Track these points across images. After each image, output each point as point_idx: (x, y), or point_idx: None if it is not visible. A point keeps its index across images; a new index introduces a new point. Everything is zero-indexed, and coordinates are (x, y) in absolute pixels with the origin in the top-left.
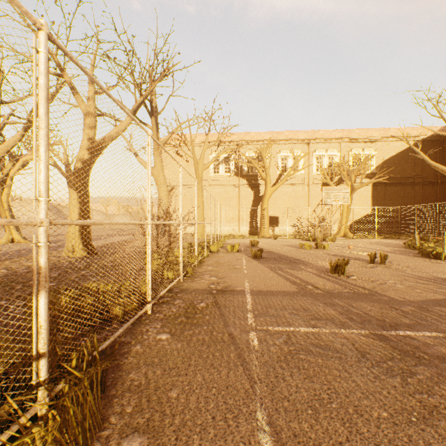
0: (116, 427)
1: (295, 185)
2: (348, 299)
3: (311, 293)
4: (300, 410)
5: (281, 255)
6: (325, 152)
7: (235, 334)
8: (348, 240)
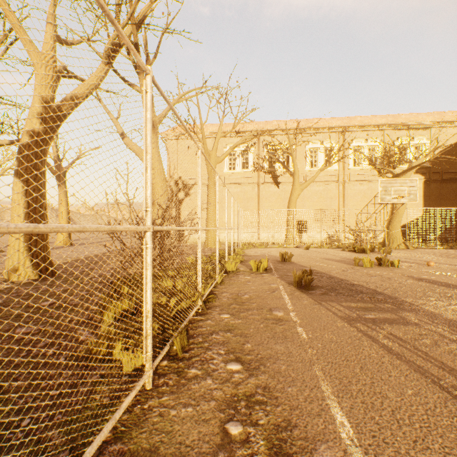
0: None
1: (327, 182)
2: None
3: None
4: None
5: (339, 280)
6: (365, 143)
7: None
8: (405, 251)
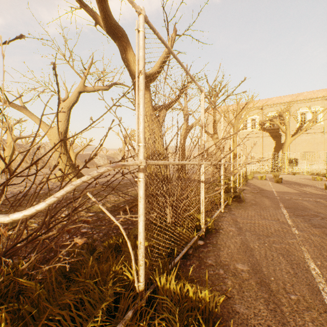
0: (247, 201)
1: (314, 133)
2: (325, 196)
3: (306, 193)
4: (290, 204)
5: (295, 182)
6: None
7: (270, 197)
8: None
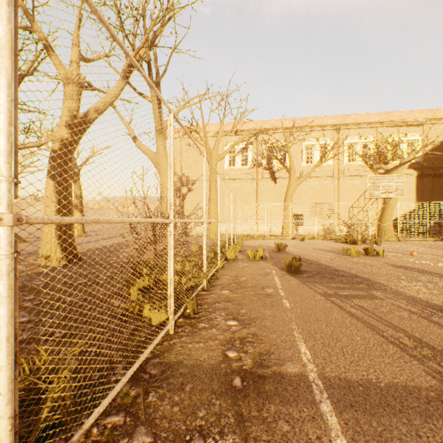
0: None
1: (323, 177)
2: None
3: None
4: None
5: (326, 266)
6: (359, 140)
7: None
8: (395, 243)
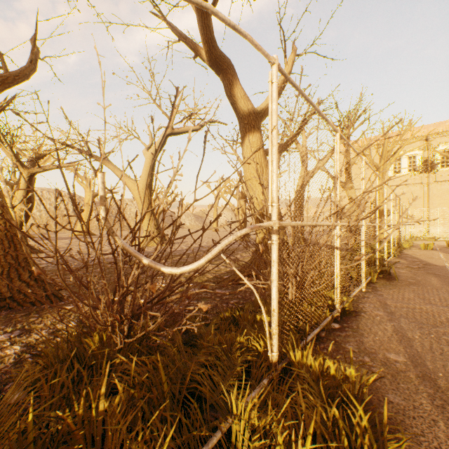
0: (402, 279)
1: None
2: None
3: None
4: None
5: None
6: None
7: (441, 274)
8: None
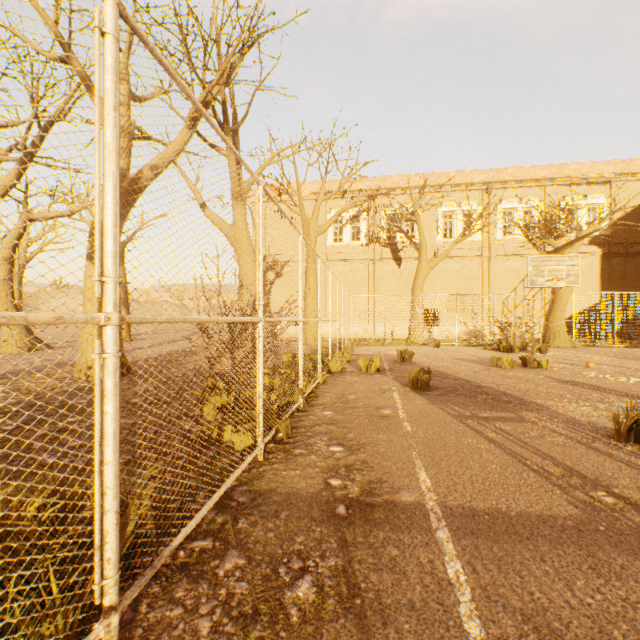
0: None
1: (467, 258)
2: None
3: (638, 534)
4: None
5: (465, 381)
6: (518, 204)
7: None
8: (568, 350)
